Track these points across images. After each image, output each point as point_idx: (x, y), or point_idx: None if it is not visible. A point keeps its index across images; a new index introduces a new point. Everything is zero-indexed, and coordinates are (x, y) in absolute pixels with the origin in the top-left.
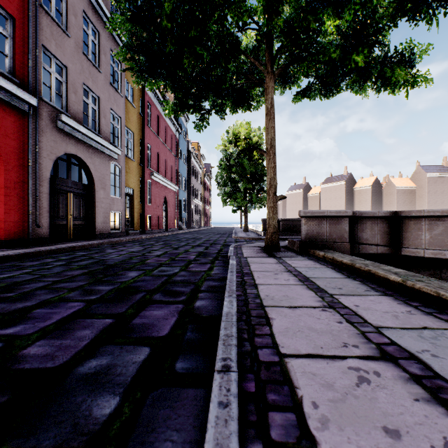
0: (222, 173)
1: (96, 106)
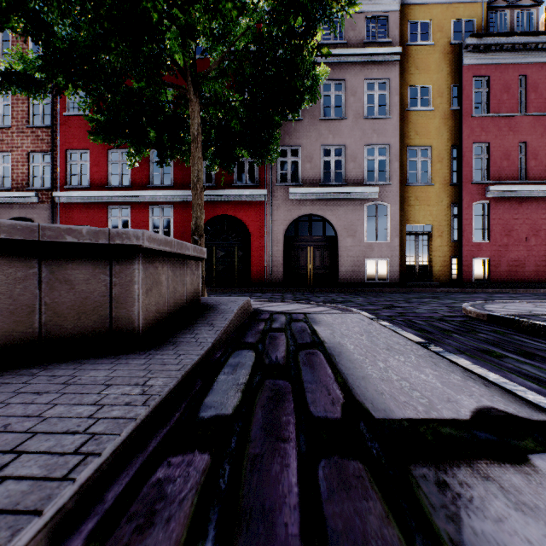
0: None
1: (342, 155)
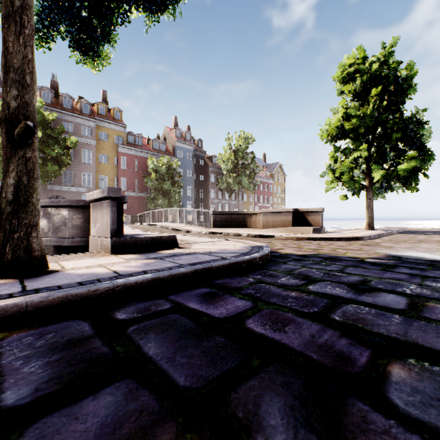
0: (218, 179)
1: (73, 174)
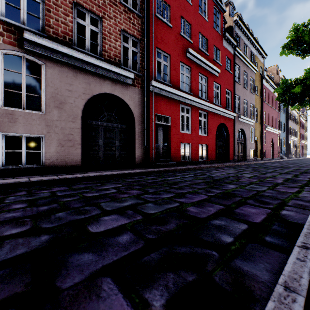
0: None
1: (246, 105)
